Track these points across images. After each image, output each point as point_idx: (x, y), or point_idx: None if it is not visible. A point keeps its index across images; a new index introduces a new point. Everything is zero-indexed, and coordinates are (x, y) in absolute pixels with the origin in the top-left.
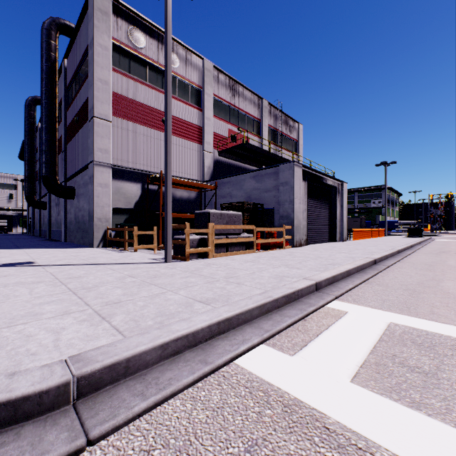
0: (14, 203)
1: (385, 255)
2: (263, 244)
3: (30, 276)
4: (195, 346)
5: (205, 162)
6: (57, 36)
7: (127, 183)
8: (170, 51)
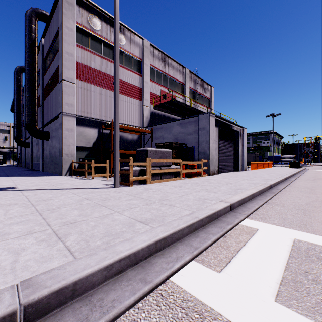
0: (8, 143)
1: (277, 181)
2: (186, 173)
3: (9, 199)
4: (136, 264)
5: (144, 114)
6: (36, 21)
7: (87, 128)
8: (118, 29)
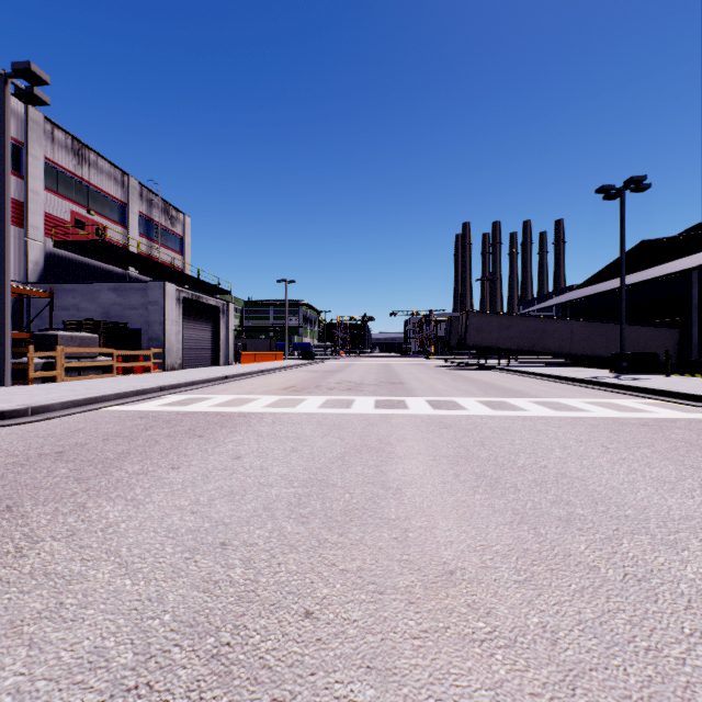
0: None
1: (241, 373)
2: (126, 369)
3: None
4: (78, 407)
5: (30, 255)
6: None
7: None
8: (9, 168)
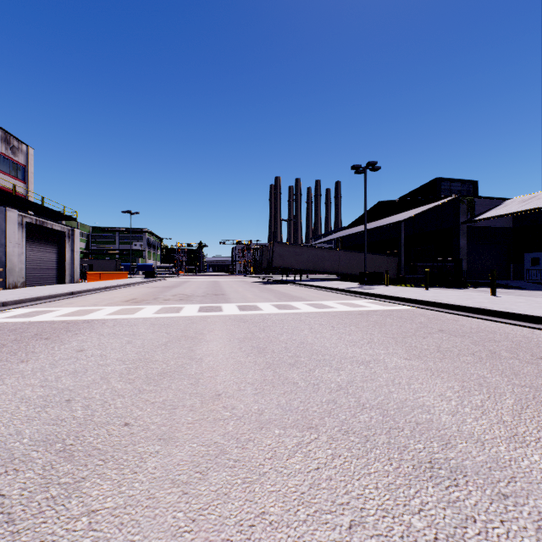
0: None
1: (87, 289)
2: None
3: None
4: None
5: None
6: None
7: None
8: None
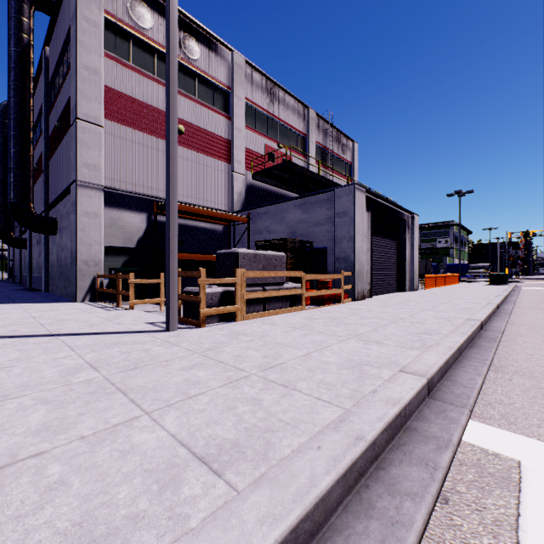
0: None
1: (488, 314)
2: (314, 297)
3: None
4: None
5: (235, 187)
6: (31, 12)
7: (126, 212)
8: (175, 0)
